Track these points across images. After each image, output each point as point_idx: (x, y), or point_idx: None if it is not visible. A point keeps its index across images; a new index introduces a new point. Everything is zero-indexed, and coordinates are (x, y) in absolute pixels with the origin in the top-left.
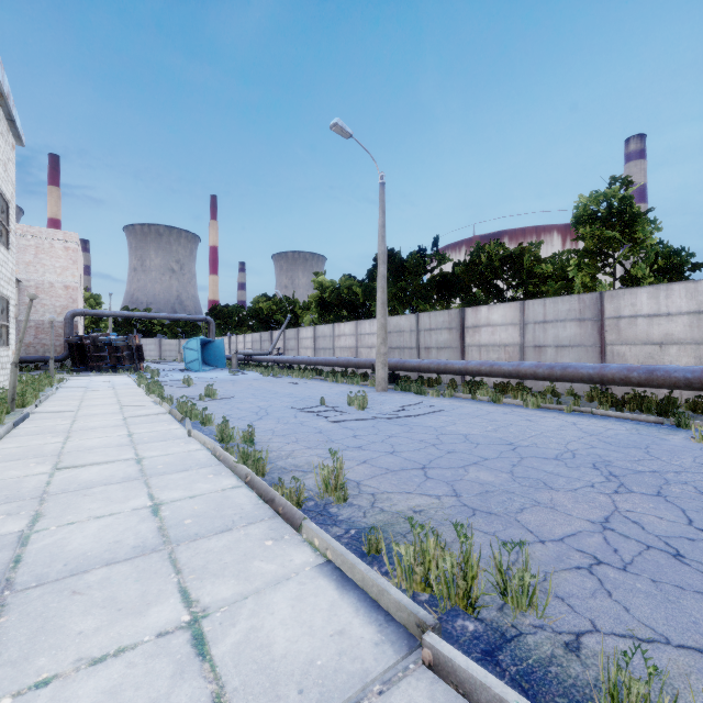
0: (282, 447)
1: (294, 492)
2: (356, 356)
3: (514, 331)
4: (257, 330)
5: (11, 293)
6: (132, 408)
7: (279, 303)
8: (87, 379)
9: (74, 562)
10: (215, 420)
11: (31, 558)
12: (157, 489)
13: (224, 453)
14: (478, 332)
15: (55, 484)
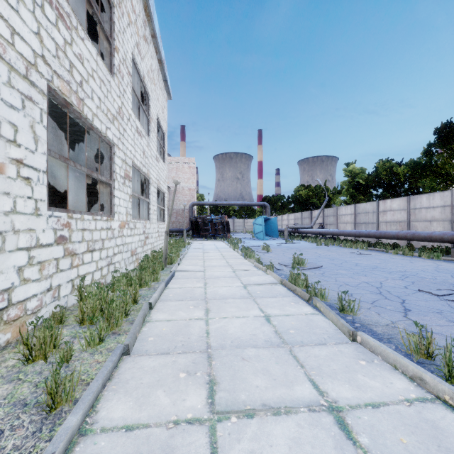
0: None
1: None
2: (408, 229)
3: None
4: (296, 210)
5: (165, 189)
6: (242, 272)
7: (314, 190)
8: (201, 243)
9: None
10: (344, 302)
11: None
12: None
13: None
14: None
15: None
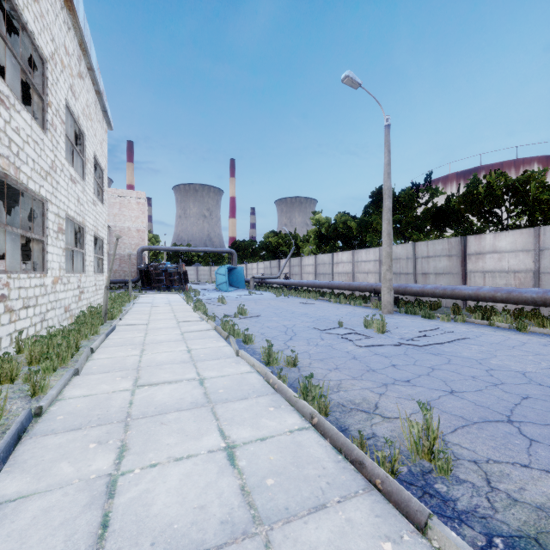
0: (327, 375)
1: (387, 457)
2: (353, 280)
3: (526, 257)
4: (267, 259)
5: (105, 235)
6: (185, 323)
7: (284, 237)
8: (151, 296)
9: (161, 541)
10: (253, 338)
11: (117, 522)
12: (225, 422)
13: (278, 382)
14: (482, 258)
15: (136, 405)
